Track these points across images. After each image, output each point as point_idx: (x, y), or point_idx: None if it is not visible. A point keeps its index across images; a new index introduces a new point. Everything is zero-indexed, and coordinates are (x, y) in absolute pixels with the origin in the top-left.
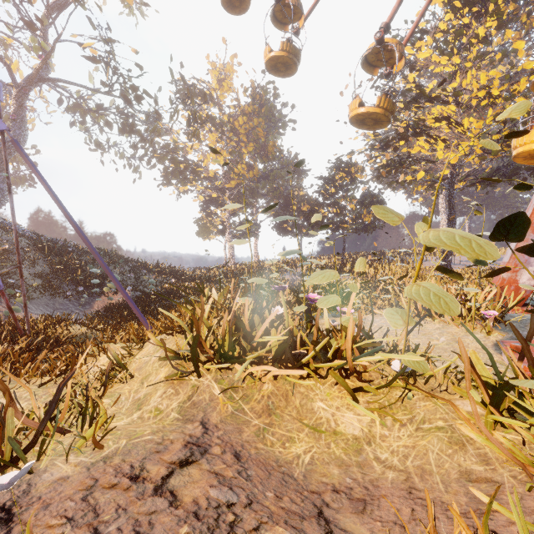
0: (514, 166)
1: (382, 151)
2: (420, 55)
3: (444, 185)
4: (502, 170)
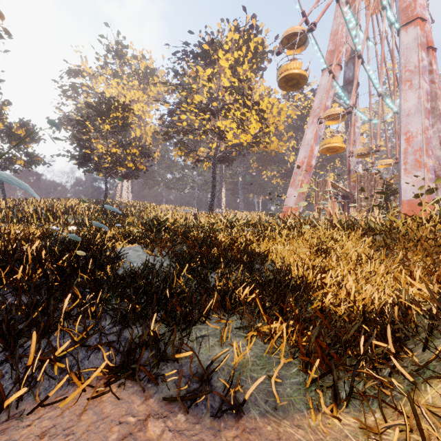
0: (225, 156)
1: (195, 115)
2: (222, 62)
3: (209, 157)
4: (224, 157)
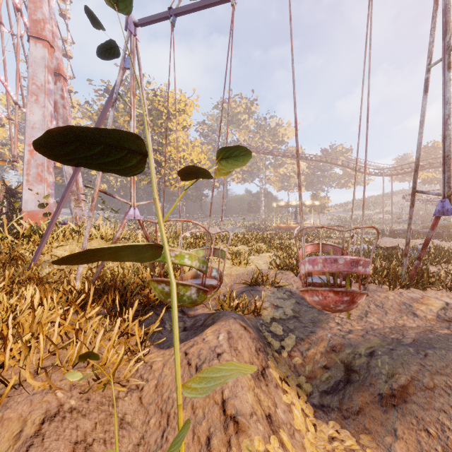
0: None
1: None
2: None
3: None
4: None
